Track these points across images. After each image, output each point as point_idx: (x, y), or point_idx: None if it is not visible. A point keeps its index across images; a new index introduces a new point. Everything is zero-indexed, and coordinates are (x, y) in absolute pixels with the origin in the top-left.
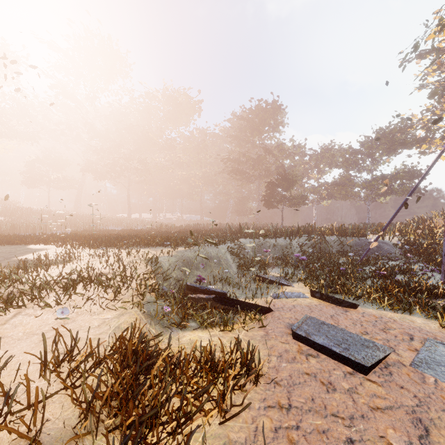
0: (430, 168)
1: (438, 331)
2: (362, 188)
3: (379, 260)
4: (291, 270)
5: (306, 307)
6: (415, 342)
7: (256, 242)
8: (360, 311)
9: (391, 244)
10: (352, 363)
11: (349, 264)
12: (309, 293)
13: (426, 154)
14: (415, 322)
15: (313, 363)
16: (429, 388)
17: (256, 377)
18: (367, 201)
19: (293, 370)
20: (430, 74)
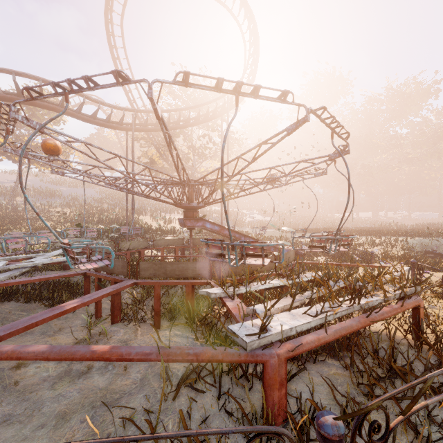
0: None
1: None
2: None
3: None
4: None
5: None
6: None
7: None
8: None
9: None
10: None
11: None
12: None
13: None
14: None
15: None
16: None
17: None
18: None
19: None
20: None
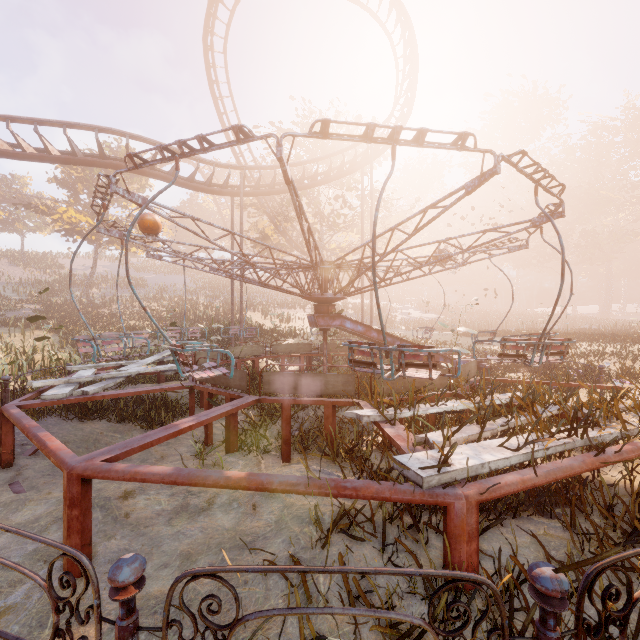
0: None
1: None
2: None
3: None
4: None
5: None
6: None
7: None
8: None
9: None
10: None
11: None
12: None
13: None
14: None
15: None
16: None
17: None
18: None
19: None
20: None
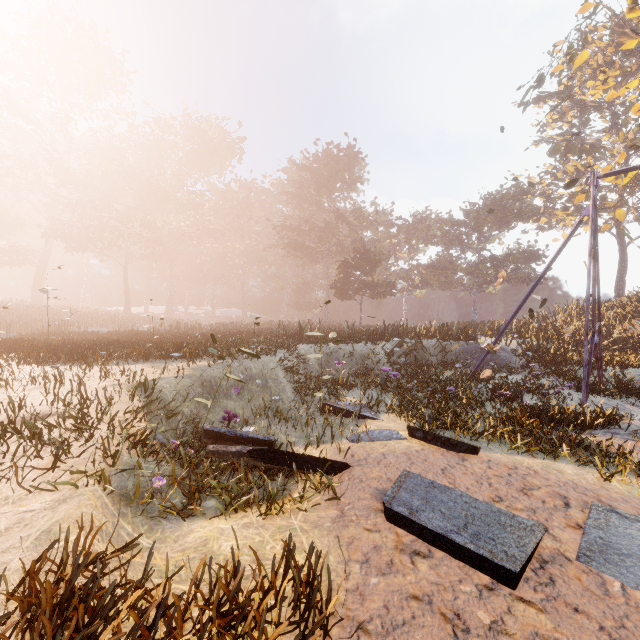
0: (565, 244)
1: (599, 486)
2: (467, 274)
3: (496, 373)
4: (377, 393)
5: (404, 456)
6: (573, 510)
7: (323, 349)
8: (484, 457)
9: (510, 350)
10: (489, 566)
11: (458, 381)
12: (405, 429)
13: (545, 229)
14: (564, 472)
15: (425, 570)
16: (618, 605)
17: (324, 627)
18: (472, 291)
19: (391, 593)
20: (550, 126)
